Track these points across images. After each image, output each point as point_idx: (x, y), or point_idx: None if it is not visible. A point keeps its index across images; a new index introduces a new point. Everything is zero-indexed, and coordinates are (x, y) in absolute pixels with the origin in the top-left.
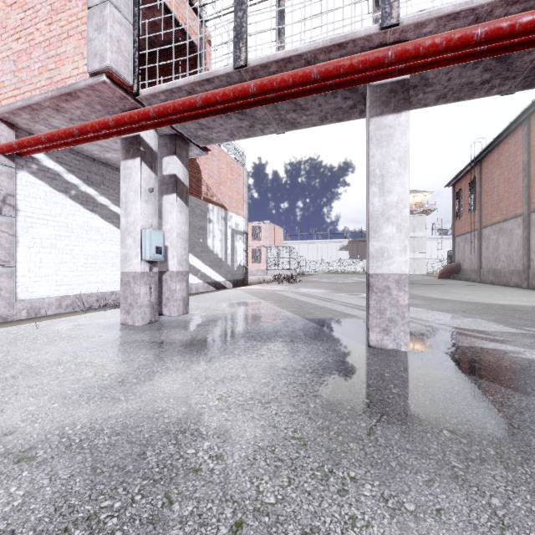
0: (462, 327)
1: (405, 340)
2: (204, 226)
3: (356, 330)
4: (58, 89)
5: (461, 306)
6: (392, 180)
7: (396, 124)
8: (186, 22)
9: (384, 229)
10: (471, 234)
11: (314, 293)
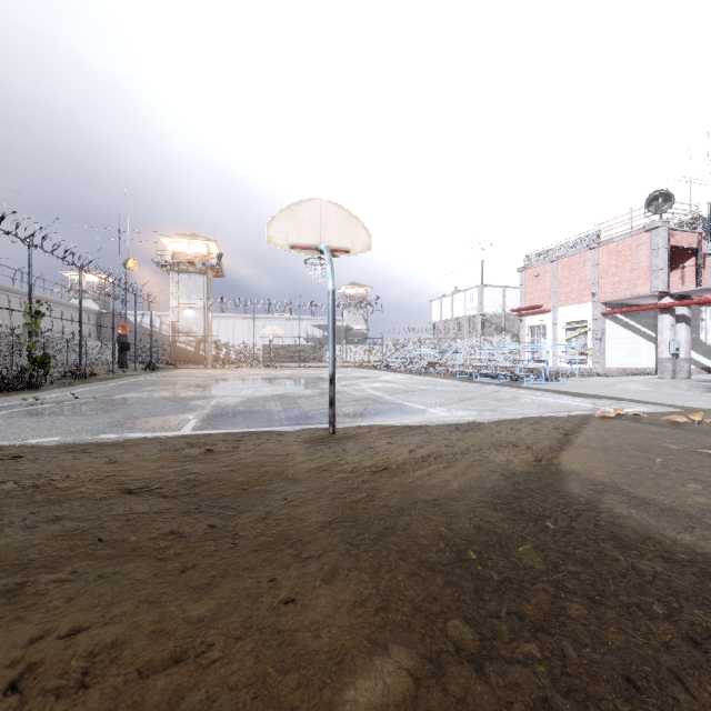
0: None
1: None
2: (696, 325)
3: None
4: (635, 296)
5: None
6: None
7: None
8: (689, 242)
9: None
10: None
11: None
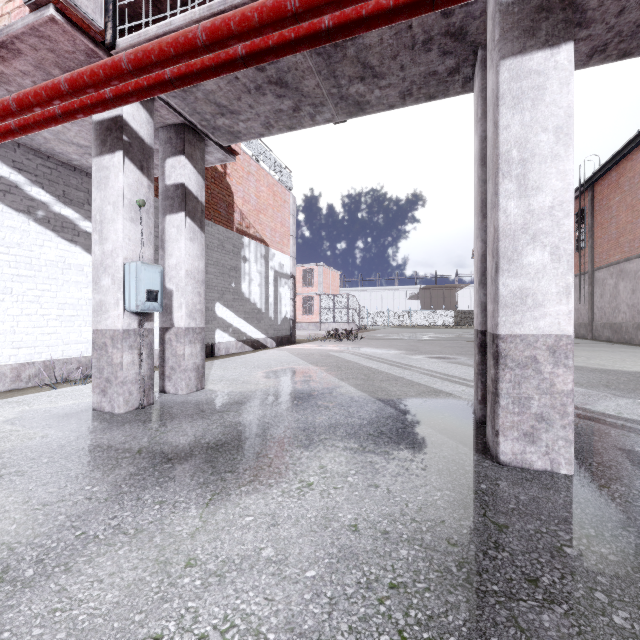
0: (627, 416)
1: (566, 455)
2: (237, 266)
3: (462, 423)
4: None
5: (596, 376)
6: (542, 167)
7: (550, 67)
8: None
9: (526, 256)
10: (580, 278)
11: (383, 356)
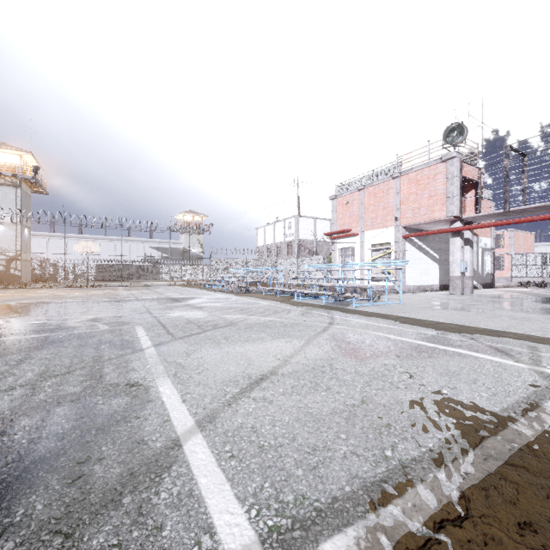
0: None
1: None
2: None
3: None
4: (432, 220)
5: None
6: None
7: None
8: (473, 175)
9: None
10: None
11: None
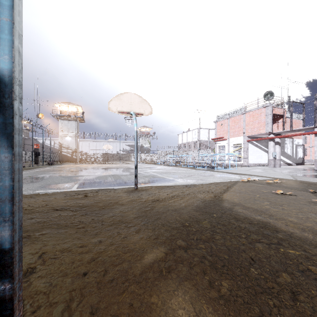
0: None
1: None
2: (283, 145)
3: None
4: (259, 134)
5: None
6: None
7: None
8: (280, 112)
9: (316, 153)
10: None
11: None
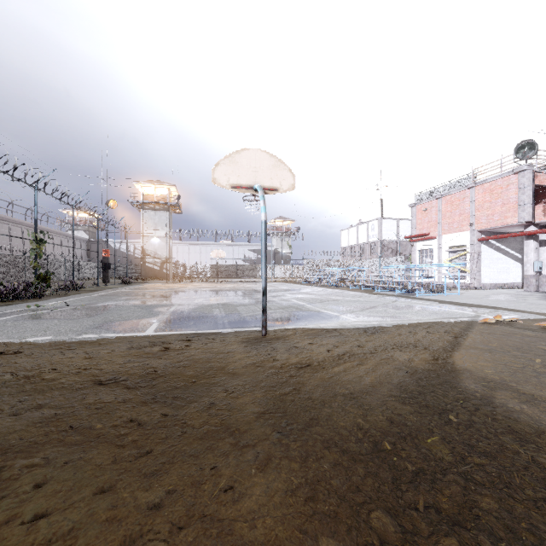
0: None
1: None
2: None
3: None
4: (505, 225)
5: None
6: None
7: None
8: None
9: None
10: None
11: None
